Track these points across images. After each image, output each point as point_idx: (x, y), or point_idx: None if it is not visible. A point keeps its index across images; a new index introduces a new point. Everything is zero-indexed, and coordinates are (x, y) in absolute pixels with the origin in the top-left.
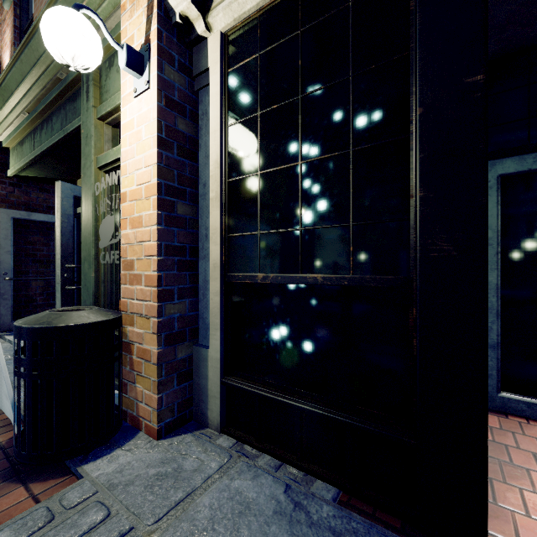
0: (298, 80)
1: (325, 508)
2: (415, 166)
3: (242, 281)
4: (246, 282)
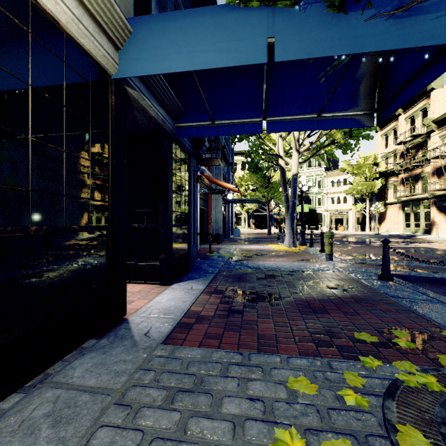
0: (63, 94)
1: (102, 341)
2: (111, 181)
3: (11, 234)
4: (17, 235)
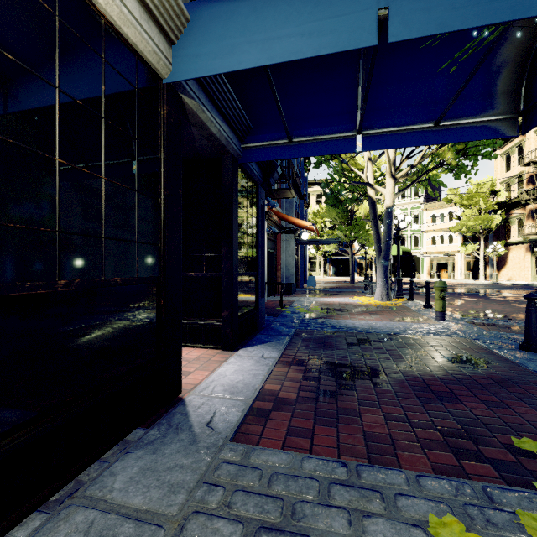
0: (102, 101)
1: (152, 433)
2: (163, 218)
3: (31, 292)
4: (39, 292)
